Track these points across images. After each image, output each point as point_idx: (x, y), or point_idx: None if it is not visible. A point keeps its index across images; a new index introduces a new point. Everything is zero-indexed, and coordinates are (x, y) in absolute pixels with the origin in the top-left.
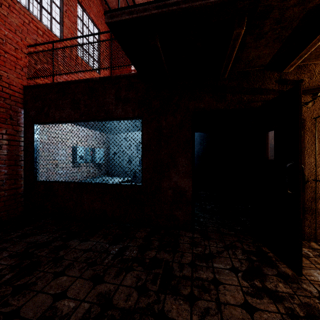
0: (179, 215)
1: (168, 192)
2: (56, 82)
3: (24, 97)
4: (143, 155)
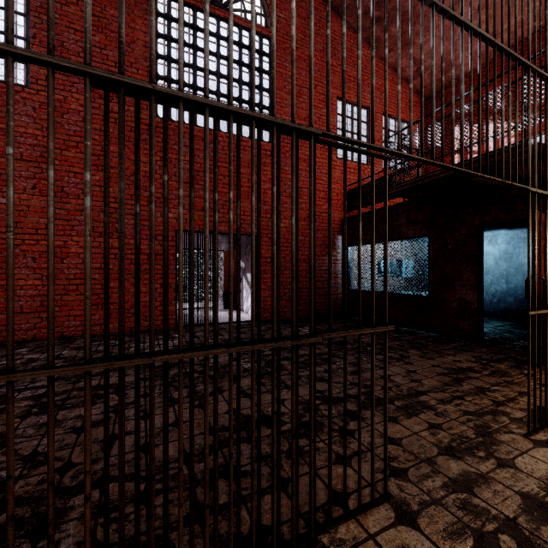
0: (463, 327)
1: (453, 303)
2: (362, 213)
3: (342, 227)
4: (429, 269)
